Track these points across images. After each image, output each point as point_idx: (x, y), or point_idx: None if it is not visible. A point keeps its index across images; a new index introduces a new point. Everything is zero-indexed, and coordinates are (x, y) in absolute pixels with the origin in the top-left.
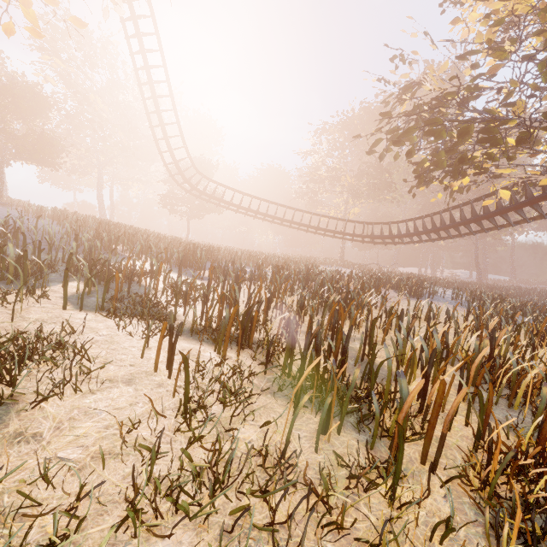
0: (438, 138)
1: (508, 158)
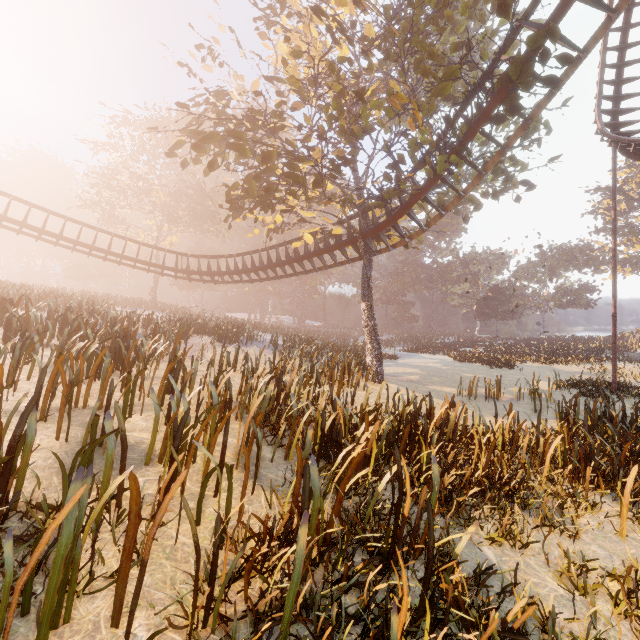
0: (244, 156)
1: (307, 199)
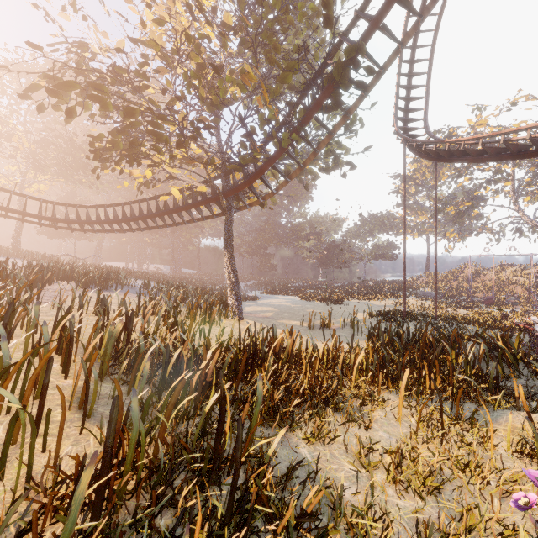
0: (105, 108)
1: (171, 156)
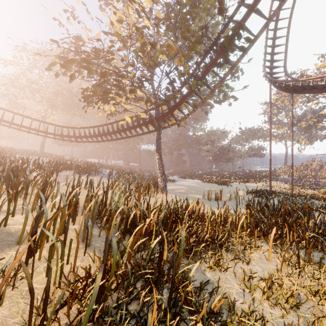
0: (91, 72)
1: (126, 98)
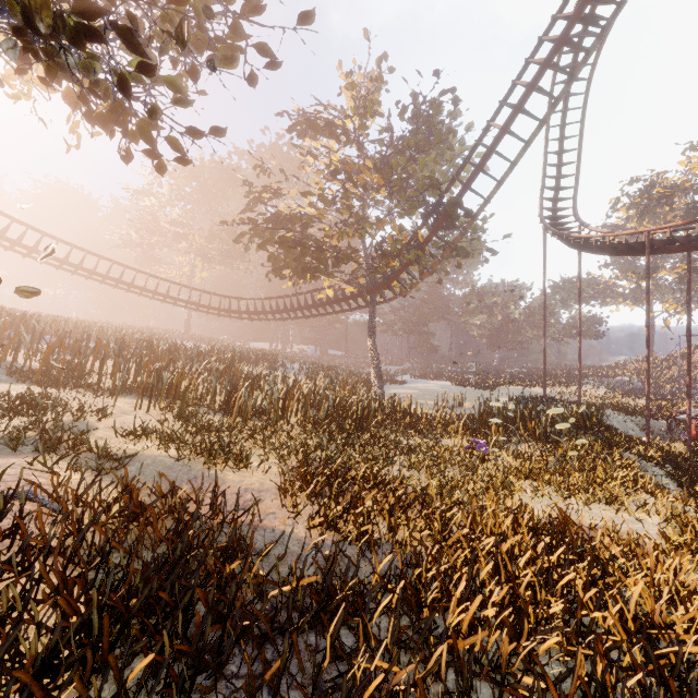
0: (290, 251)
1: (329, 274)
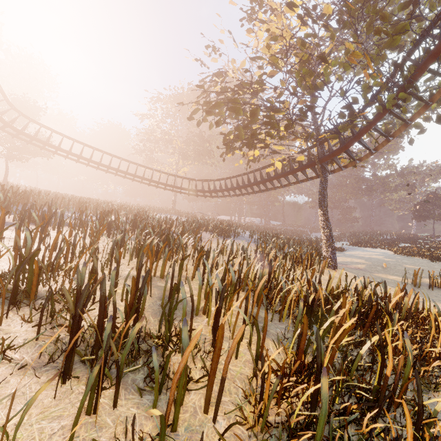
0: (238, 114)
1: (280, 138)
